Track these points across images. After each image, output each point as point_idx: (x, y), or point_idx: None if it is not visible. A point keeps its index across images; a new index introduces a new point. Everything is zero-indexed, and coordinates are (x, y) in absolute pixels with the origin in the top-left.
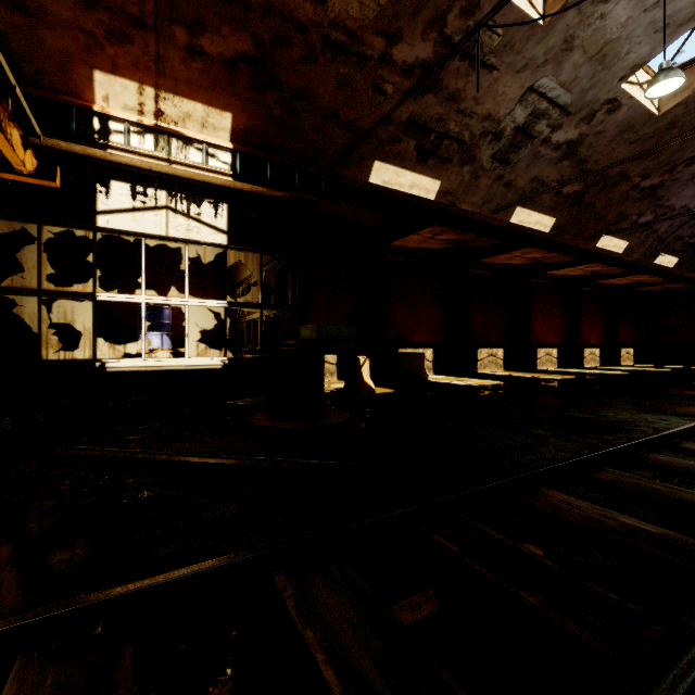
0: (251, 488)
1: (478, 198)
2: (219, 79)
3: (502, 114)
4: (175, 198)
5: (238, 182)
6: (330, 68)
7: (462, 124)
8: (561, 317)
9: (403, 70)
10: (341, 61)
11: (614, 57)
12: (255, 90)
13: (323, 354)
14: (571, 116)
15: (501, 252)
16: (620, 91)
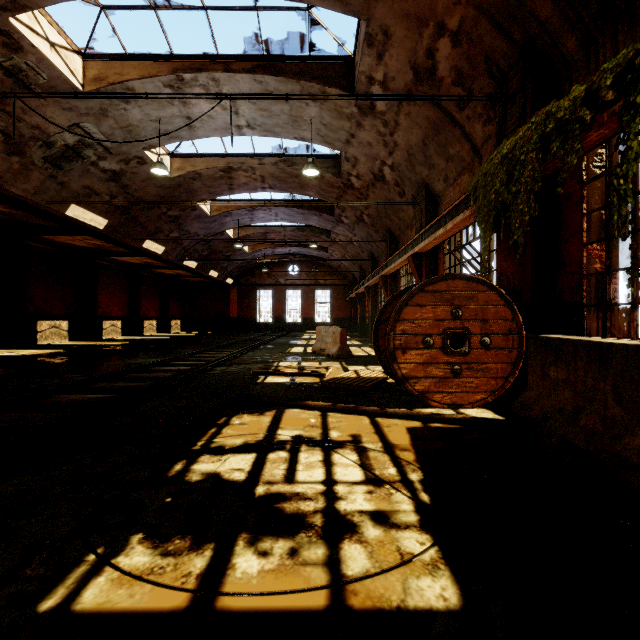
0: None
1: (30, 186)
2: None
3: (52, 131)
4: None
5: None
6: None
7: (9, 122)
8: (126, 295)
9: None
10: None
11: (137, 134)
12: None
13: None
14: (113, 155)
15: (62, 233)
16: (145, 155)
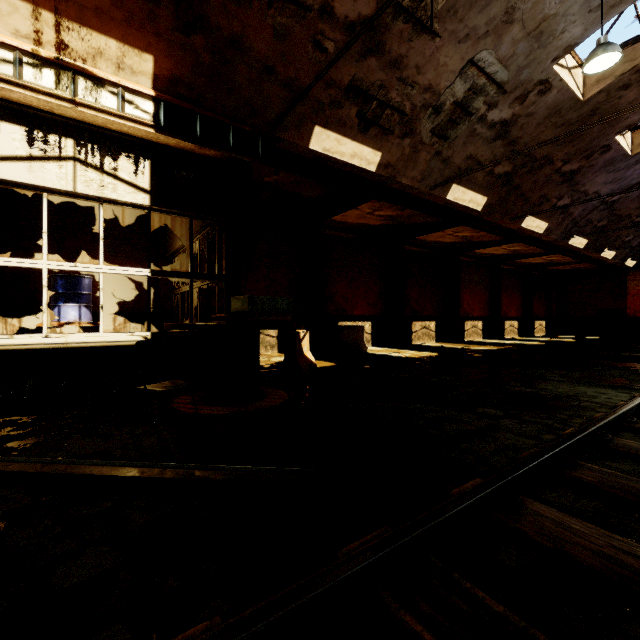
0: (144, 515)
1: (417, 172)
2: (137, 13)
3: (442, 86)
4: (85, 148)
5: (161, 135)
6: (266, 15)
7: (403, 93)
8: (486, 292)
9: (345, 26)
10: (278, 8)
11: (550, 34)
12: (181, 31)
13: (255, 329)
14: (506, 95)
15: (435, 230)
16: (552, 73)
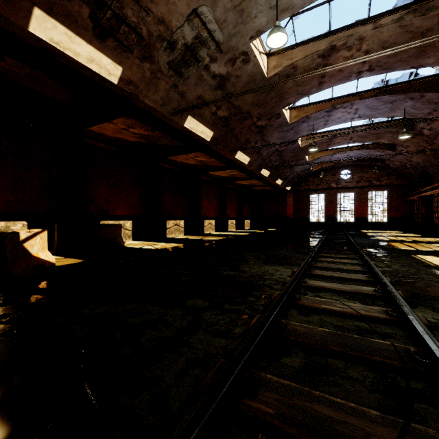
0: None
1: (158, 97)
2: None
3: (174, 25)
4: None
5: None
6: None
7: (139, 16)
8: (217, 201)
9: None
10: None
11: (248, 15)
12: None
13: None
14: (223, 54)
15: (181, 153)
16: (250, 48)
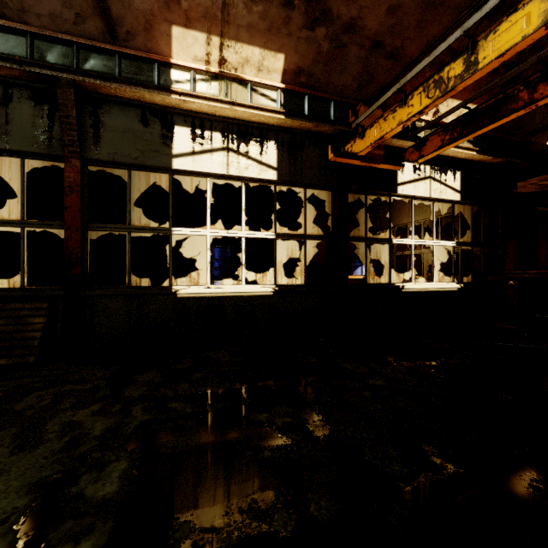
0: None
1: None
2: (481, 83)
3: None
4: (433, 170)
5: (477, 155)
6: None
7: None
8: None
9: None
10: None
11: None
12: (500, 86)
13: None
14: None
15: None
16: None
